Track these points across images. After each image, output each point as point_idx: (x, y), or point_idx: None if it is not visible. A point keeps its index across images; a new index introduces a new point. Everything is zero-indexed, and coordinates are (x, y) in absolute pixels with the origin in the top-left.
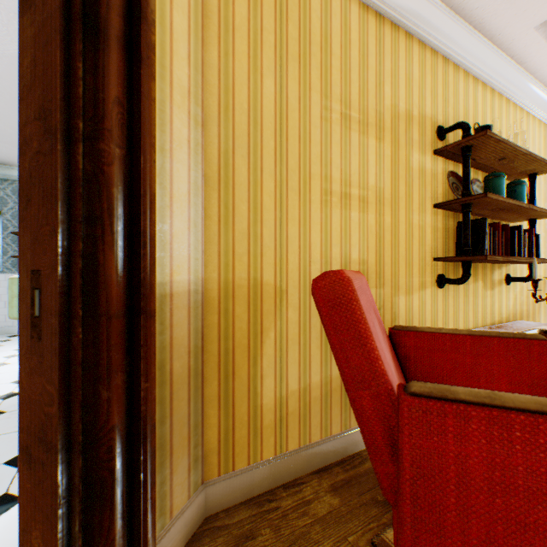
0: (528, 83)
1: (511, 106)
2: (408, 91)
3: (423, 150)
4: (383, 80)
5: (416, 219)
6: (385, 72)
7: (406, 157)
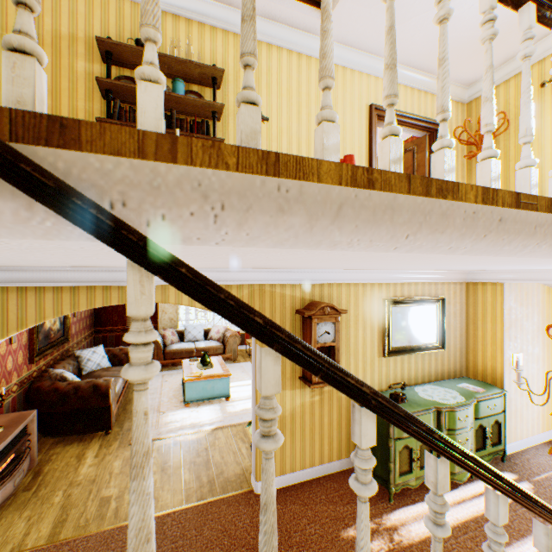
0: (230, 13)
1: (221, 33)
2: (74, 21)
3: (92, 61)
4: (44, 14)
5: (83, 106)
6: (47, 9)
7: (70, 64)
